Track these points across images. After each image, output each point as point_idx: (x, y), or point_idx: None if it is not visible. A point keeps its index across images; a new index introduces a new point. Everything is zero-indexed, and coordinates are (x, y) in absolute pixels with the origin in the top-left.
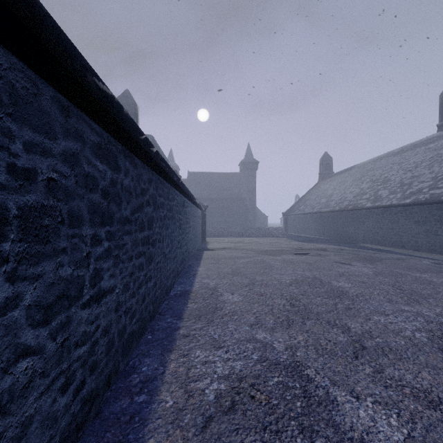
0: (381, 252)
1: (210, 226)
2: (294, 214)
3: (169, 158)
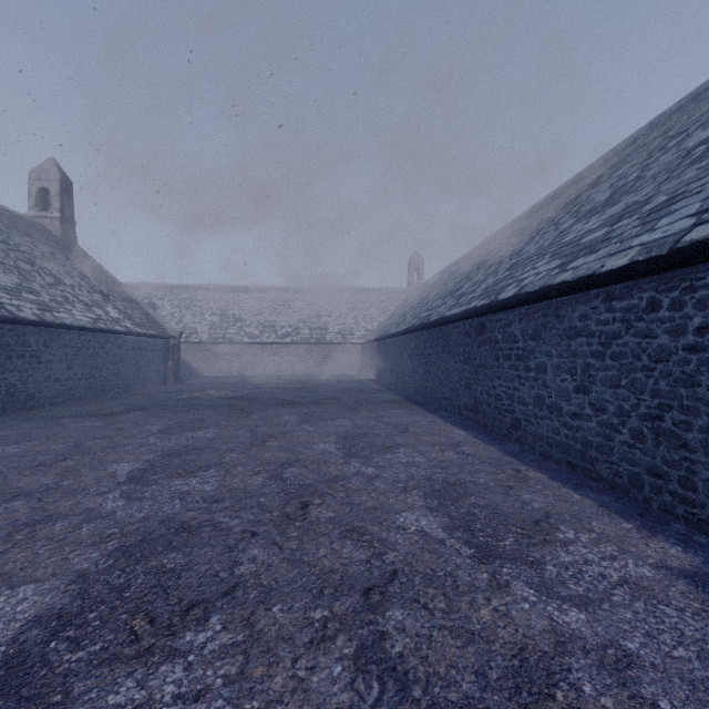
0: None
1: None
2: None
3: None
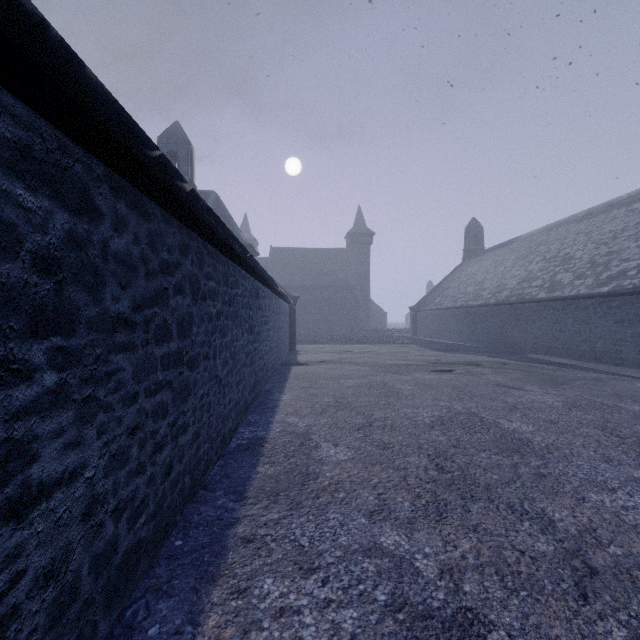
0: (565, 368)
1: (302, 327)
2: (427, 310)
3: (242, 228)
